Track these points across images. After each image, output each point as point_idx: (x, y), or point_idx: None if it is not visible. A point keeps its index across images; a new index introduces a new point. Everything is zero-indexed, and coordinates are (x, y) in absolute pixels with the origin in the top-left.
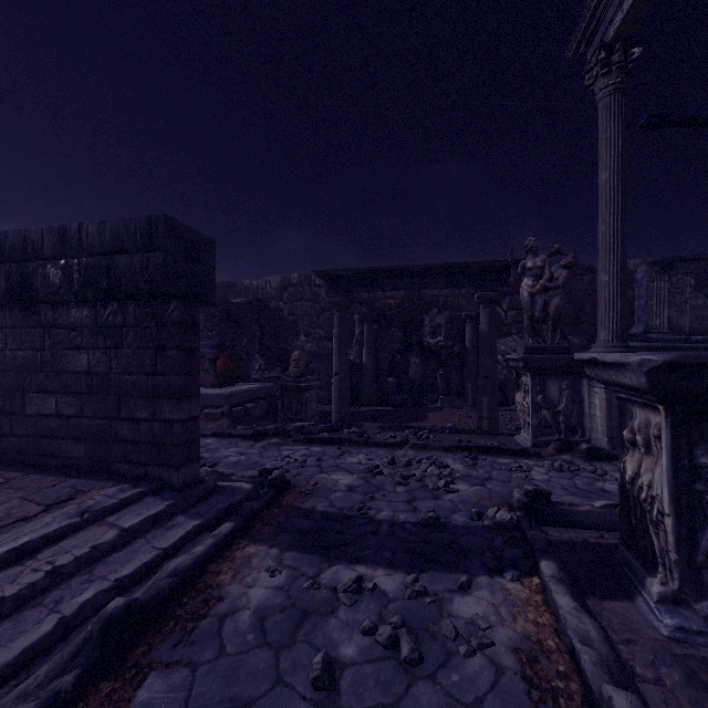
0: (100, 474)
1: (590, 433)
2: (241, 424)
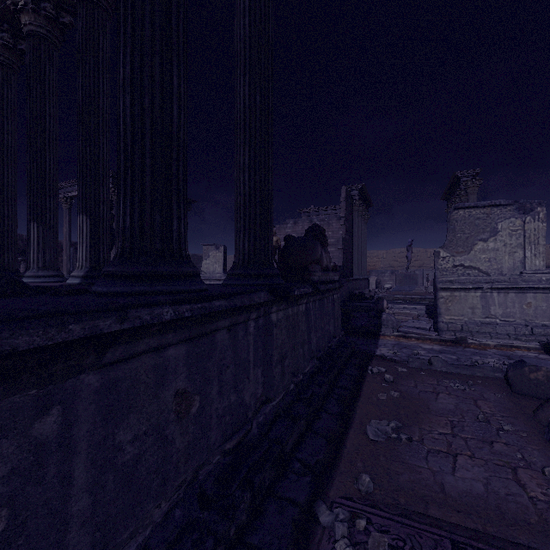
0: None
1: None
2: None
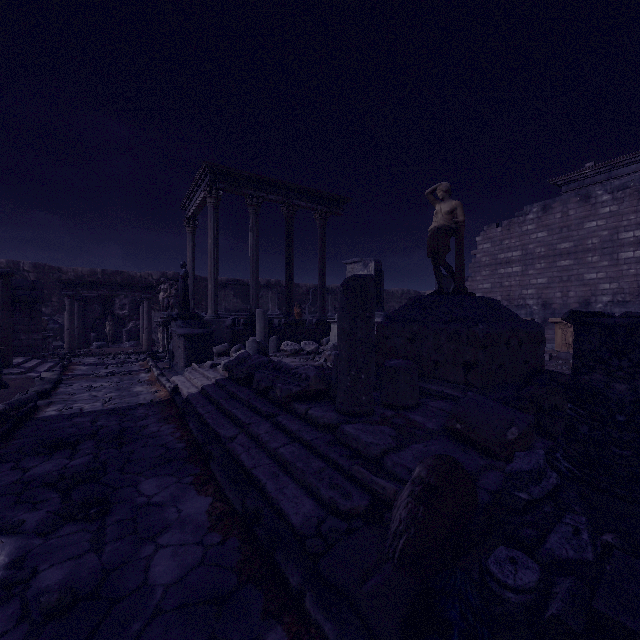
0: None
1: None
2: None
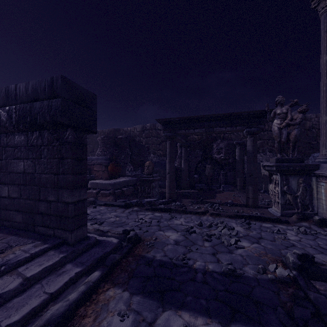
0: (29, 232)
1: (317, 209)
2: (119, 199)
